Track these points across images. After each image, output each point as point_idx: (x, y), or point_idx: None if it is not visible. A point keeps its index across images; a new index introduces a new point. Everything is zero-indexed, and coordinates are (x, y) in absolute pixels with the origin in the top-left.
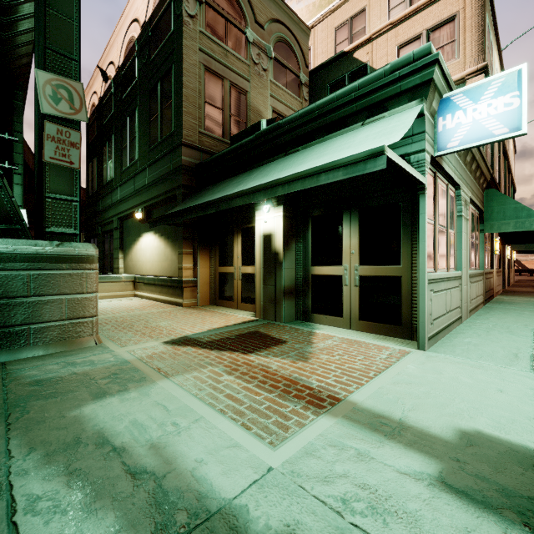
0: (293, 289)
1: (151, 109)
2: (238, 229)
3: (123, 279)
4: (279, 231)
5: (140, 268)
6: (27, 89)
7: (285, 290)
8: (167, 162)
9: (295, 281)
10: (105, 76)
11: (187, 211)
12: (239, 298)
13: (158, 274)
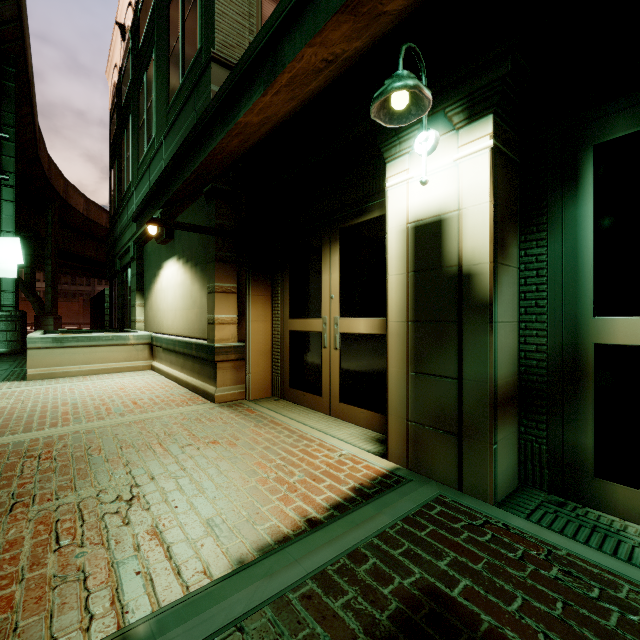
0: (513, 387)
1: (170, 34)
2: (331, 232)
3: (132, 341)
4: (474, 202)
5: (160, 321)
6: (28, 70)
7: (498, 395)
8: (189, 112)
9: (518, 363)
10: (123, 31)
11: (186, 146)
12: (333, 390)
13: (181, 333)
